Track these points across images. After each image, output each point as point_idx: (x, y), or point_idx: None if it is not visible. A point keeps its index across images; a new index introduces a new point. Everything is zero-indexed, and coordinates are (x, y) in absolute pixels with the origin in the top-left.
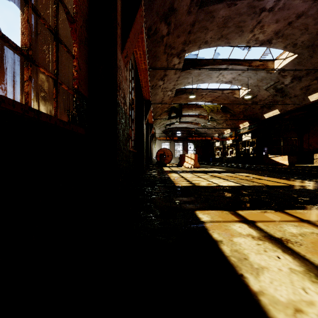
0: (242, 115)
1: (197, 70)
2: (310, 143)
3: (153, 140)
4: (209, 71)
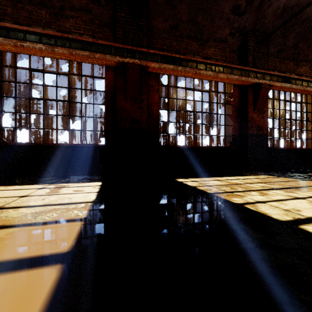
0: None
1: None
2: None
3: None
4: None
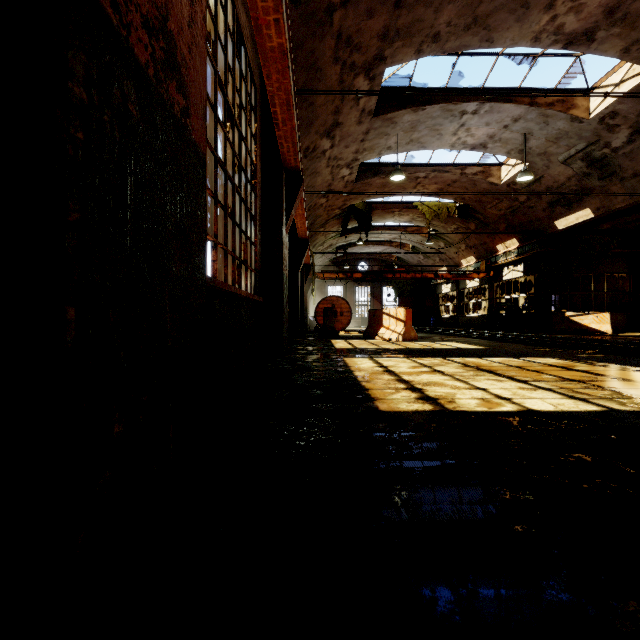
0: (504, 224)
1: (409, 116)
2: None
3: (310, 280)
4: (437, 118)
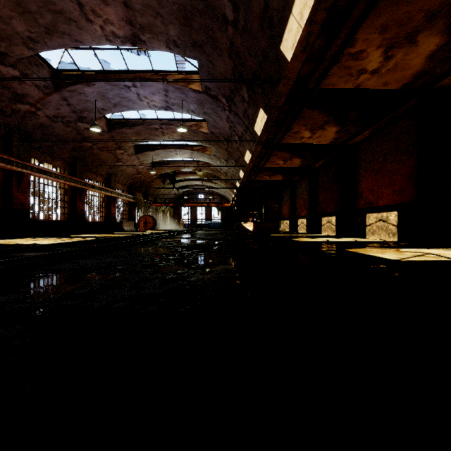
0: (229, 182)
1: (151, 152)
2: (283, 210)
3: (149, 207)
4: (164, 152)
